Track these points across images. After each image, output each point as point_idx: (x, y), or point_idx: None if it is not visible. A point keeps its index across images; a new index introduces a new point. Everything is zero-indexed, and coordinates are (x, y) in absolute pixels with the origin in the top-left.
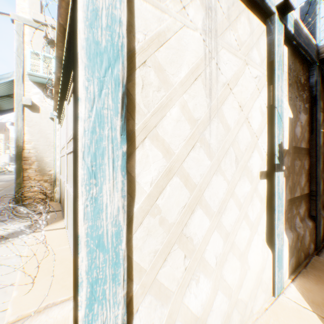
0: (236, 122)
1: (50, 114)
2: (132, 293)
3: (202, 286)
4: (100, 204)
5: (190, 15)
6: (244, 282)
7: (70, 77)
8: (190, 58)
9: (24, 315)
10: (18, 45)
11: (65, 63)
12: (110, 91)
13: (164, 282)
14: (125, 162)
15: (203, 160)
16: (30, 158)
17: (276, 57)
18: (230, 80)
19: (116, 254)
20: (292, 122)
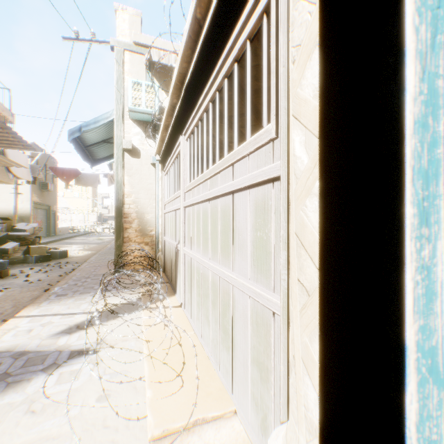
0: None
1: (151, 158)
2: None
3: None
4: (432, 282)
5: None
6: None
7: (198, 98)
8: None
9: (170, 430)
10: (117, 76)
11: (189, 80)
12: None
13: None
14: None
15: None
16: (129, 215)
17: None
18: None
19: None
20: None
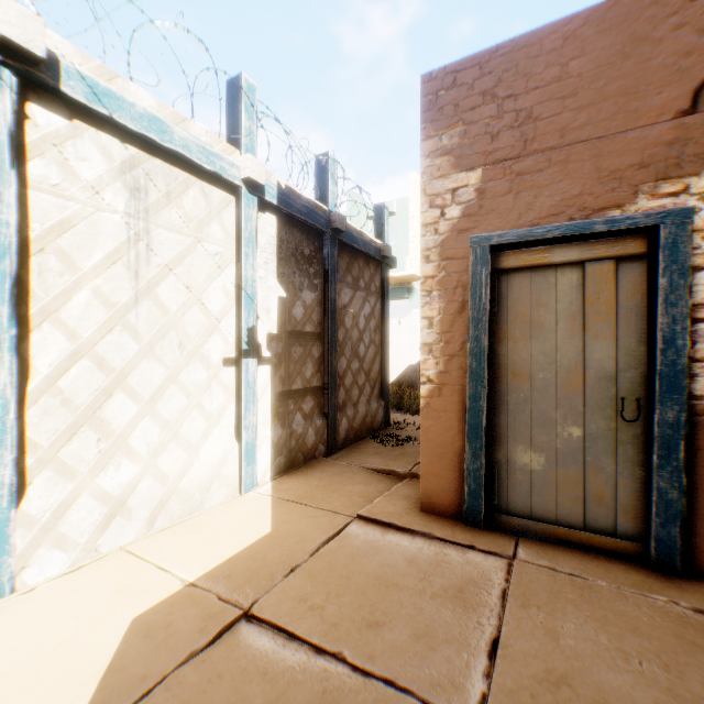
0: (180, 305)
1: None
2: (27, 466)
3: (125, 471)
4: None
5: (107, 199)
6: (189, 472)
7: None
8: (108, 242)
9: None
10: None
11: None
12: None
13: (71, 461)
14: (17, 345)
15: (128, 344)
16: None
17: (244, 233)
18: (170, 260)
19: (6, 423)
20: (288, 302)
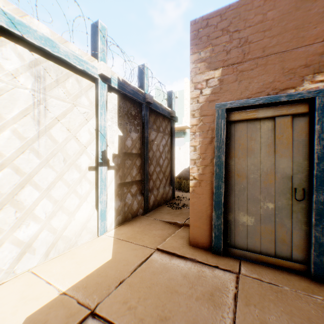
0: (64, 139)
1: None
2: None
3: (32, 228)
4: None
5: (21, 81)
6: (69, 227)
7: None
8: (21, 104)
9: None
10: None
11: None
12: None
13: None
14: None
15: (33, 159)
16: None
17: (100, 102)
18: (58, 115)
19: None
20: (123, 138)
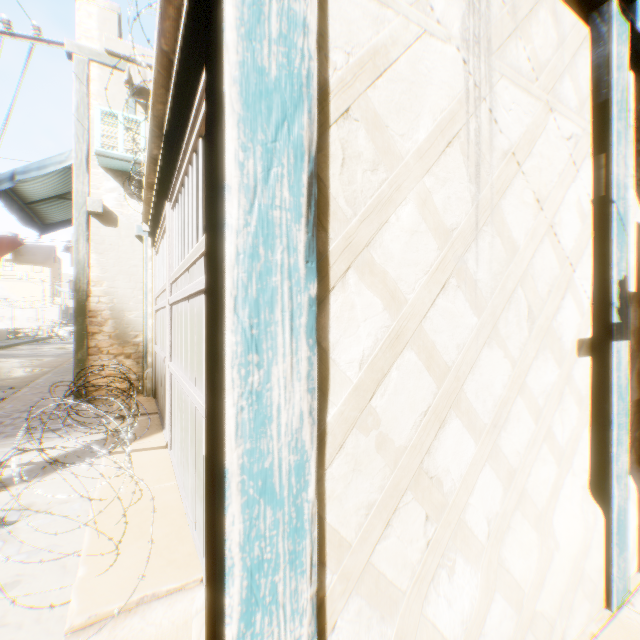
0: (528, 235)
1: (136, 228)
2: (324, 591)
3: (461, 581)
4: (268, 406)
5: (436, 10)
6: (547, 576)
7: (178, 155)
8: (437, 100)
9: (100, 614)
10: (79, 100)
11: (168, 127)
12: (286, 172)
13: (386, 570)
14: (315, 319)
15: (463, 314)
16: (99, 313)
17: (614, 93)
18: (516, 144)
19: (297, 510)
20: None
